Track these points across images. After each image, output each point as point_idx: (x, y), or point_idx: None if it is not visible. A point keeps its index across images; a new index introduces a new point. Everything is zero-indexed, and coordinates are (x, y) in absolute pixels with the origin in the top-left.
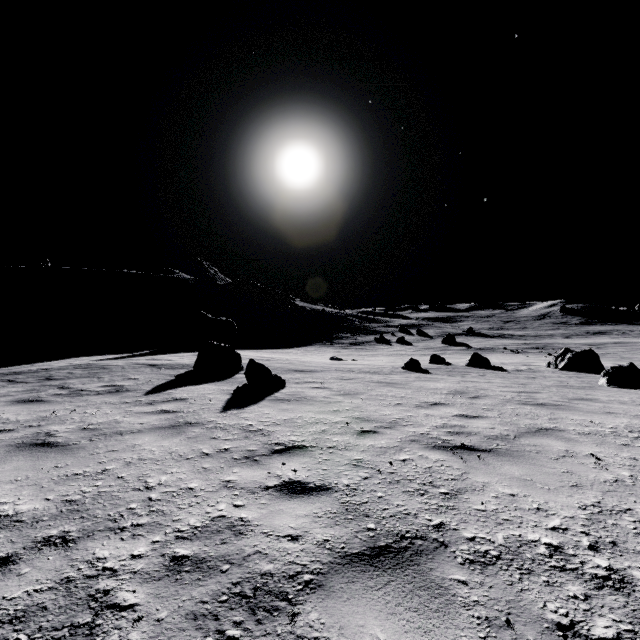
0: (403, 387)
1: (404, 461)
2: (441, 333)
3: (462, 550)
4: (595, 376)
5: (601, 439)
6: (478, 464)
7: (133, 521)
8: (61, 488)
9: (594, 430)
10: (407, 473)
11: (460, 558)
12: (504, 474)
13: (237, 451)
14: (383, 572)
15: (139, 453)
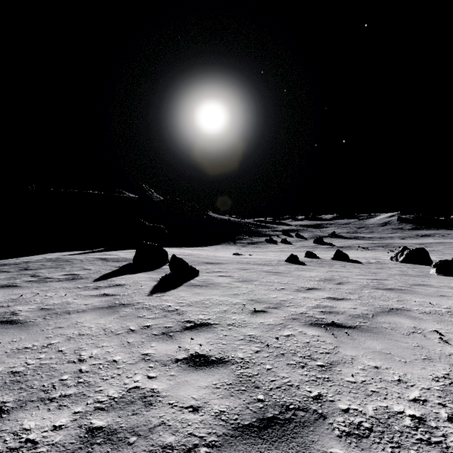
0: (286, 275)
1: (287, 336)
2: (313, 236)
3: (338, 422)
4: (426, 267)
5: (440, 317)
6: (346, 339)
7: (62, 392)
8: (10, 360)
9: (433, 310)
10: (290, 347)
11: (337, 430)
12: (368, 348)
13: (156, 328)
14: (270, 445)
15: (79, 329)
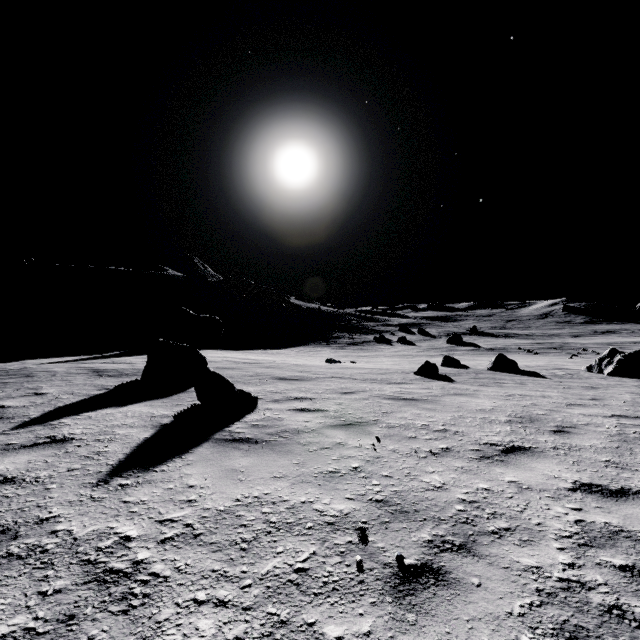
0: (434, 408)
1: None
2: (444, 332)
3: None
4: None
5: None
6: None
7: None
8: None
9: None
10: None
11: None
12: None
13: None
14: None
15: None
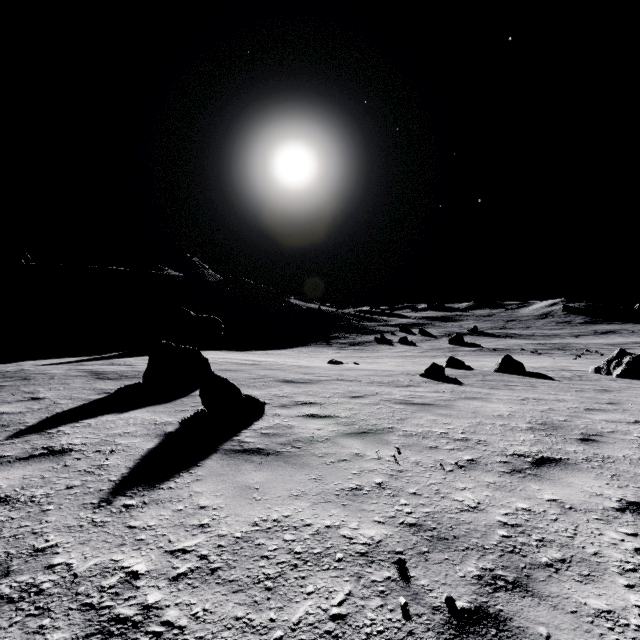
0: (449, 413)
1: None
2: (444, 332)
3: None
4: None
5: None
6: None
7: None
8: None
9: None
10: None
11: None
12: None
13: None
14: None
15: None
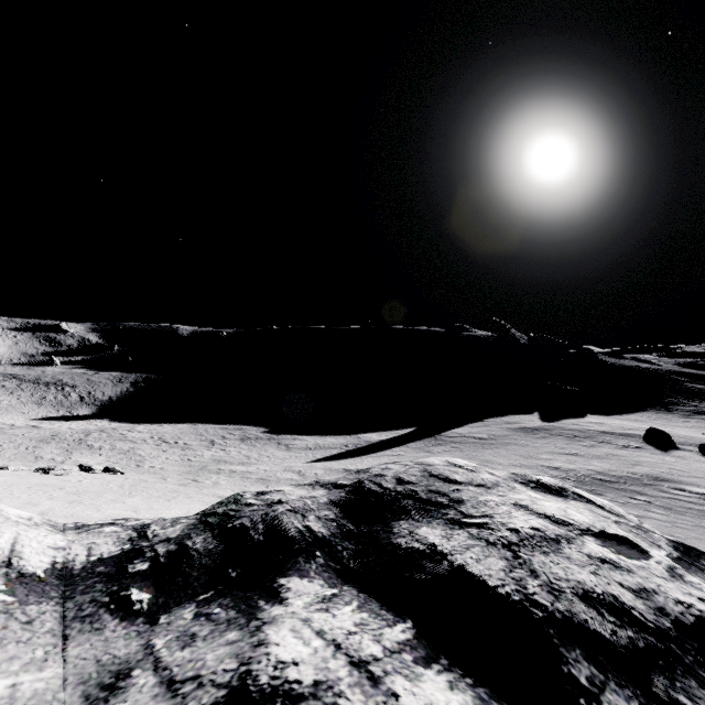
0: None
1: None
2: None
3: None
4: None
5: None
6: None
7: None
8: None
9: None
10: None
11: None
12: None
13: None
14: None
15: None
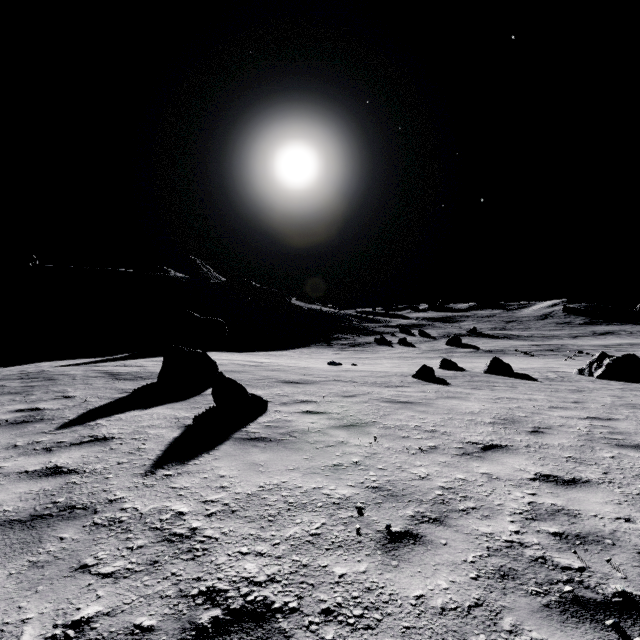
0: (427, 410)
1: None
2: (444, 334)
3: None
4: None
5: None
6: None
7: None
8: None
9: None
10: None
11: None
12: None
13: (103, 637)
14: None
15: None
